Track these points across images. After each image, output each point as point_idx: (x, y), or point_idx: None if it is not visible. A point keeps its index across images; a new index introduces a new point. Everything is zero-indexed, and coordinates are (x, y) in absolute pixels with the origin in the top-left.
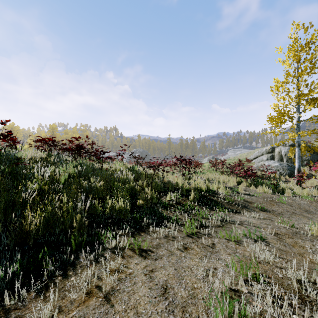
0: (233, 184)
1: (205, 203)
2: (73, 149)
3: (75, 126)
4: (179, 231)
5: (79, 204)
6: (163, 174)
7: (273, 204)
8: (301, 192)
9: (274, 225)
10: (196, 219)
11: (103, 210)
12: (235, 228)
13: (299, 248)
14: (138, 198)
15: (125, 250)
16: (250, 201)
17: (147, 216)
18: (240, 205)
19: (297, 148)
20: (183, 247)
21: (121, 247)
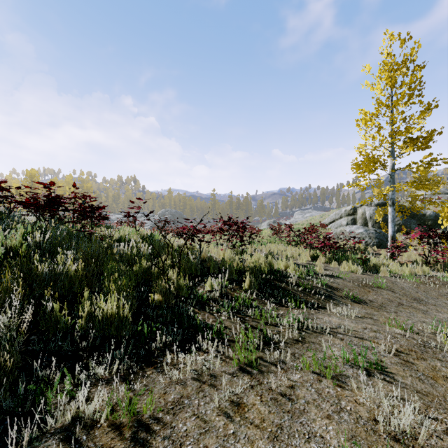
0: (306, 260)
1: (269, 293)
2: (38, 204)
3: (70, 174)
4: (224, 358)
5: (2, 318)
6: (200, 246)
7: (368, 291)
8: (401, 269)
9: (385, 333)
10: (256, 327)
11: (74, 322)
12: (331, 350)
13: (446, 384)
14: (153, 291)
15: (97, 430)
16: (336, 288)
17: (164, 329)
18: (323, 296)
19: (391, 208)
20: (232, 403)
21: (90, 420)
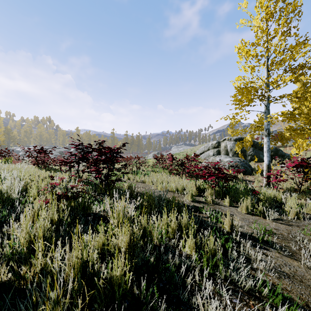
0: (193, 194)
1: None
2: None
3: None
4: None
5: None
6: None
7: None
8: (307, 207)
9: None
10: None
11: None
12: None
13: None
14: None
15: None
16: None
17: None
18: None
19: (266, 138)
20: None
21: None
